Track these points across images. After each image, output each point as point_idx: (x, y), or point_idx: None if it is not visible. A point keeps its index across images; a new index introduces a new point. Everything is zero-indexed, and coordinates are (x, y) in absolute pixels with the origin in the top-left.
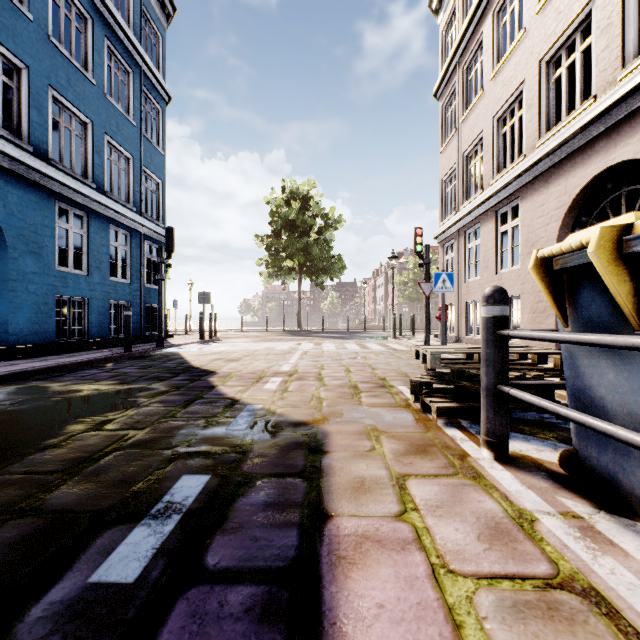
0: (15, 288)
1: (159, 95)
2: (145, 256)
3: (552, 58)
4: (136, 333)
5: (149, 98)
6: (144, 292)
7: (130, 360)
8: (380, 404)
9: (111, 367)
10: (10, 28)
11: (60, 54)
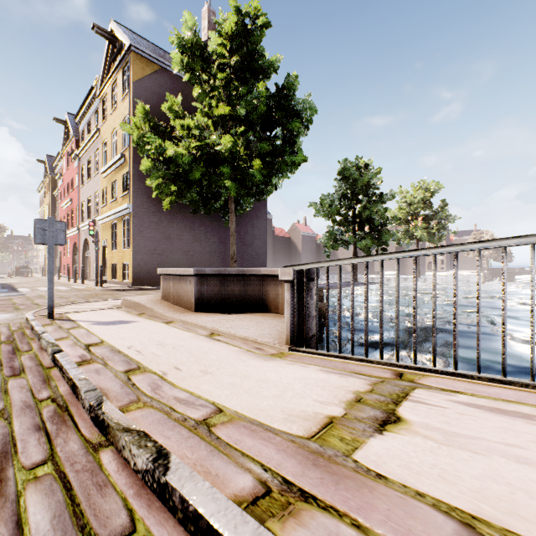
0: None
1: None
2: None
3: None
4: None
5: None
6: None
7: None
8: None
9: None
10: None
11: None
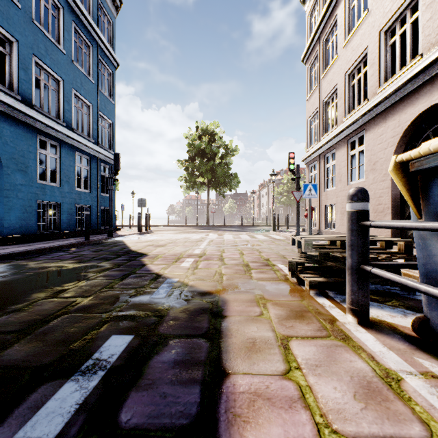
0: (8, 195)
1: (110, 62)
2: (101, 174)
3: (389, 29)
4: (94, 227)
5: (103, 64)
6: (100, 199)
7: (88, 246)
8: (266, 278)
9: (74, 250)
10: (5, 13)
11: (40, 32)
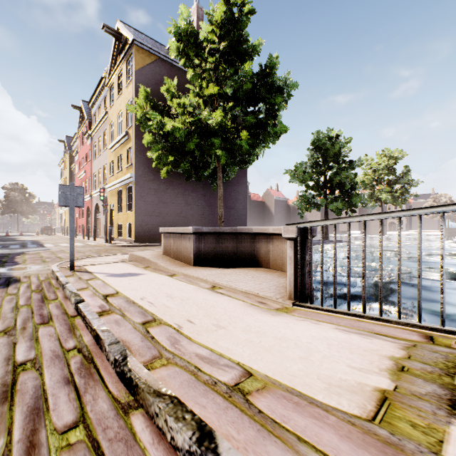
0: None
1: None
2: None
3: None
4: None
5: None
6: None
7: None
8: None
9: None
10: None
11: None
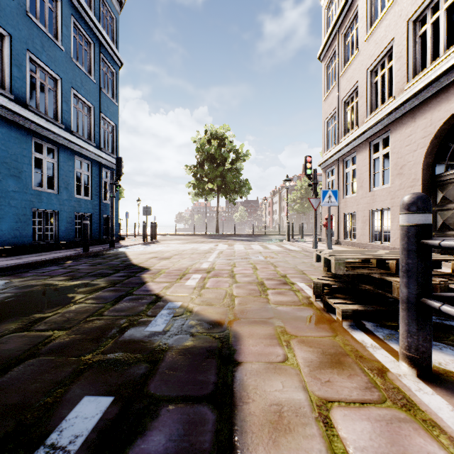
0: None
1: (114, 61)
2: (103, 180)
3: (418, 18)
4: (96, 237)
5: (106, 63)
6: (102, 206)
7: (86, 258)
8: (285, 302)
9: (69, 264)
10: None
11: (36, 26)
